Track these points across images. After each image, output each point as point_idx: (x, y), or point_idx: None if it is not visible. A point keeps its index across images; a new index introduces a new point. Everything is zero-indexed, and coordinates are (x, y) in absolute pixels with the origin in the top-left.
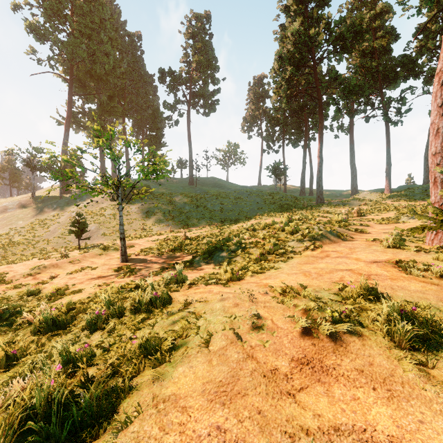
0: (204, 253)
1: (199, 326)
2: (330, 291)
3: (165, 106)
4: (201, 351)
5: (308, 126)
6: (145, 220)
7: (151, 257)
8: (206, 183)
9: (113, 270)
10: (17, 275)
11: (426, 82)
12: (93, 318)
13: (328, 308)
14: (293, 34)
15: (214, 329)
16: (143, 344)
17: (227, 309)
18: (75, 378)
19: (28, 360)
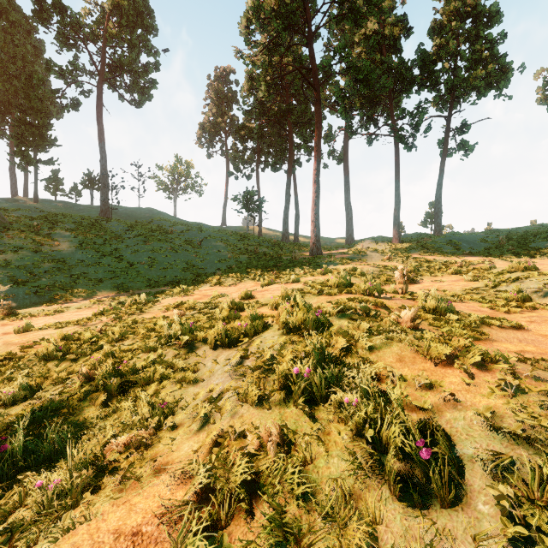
0: None
1: None
2: None
3: (49, 68)
4: None
5: (293, 143)
6: None
7: None
8: (135, 215)
9: None
10: None
11: (441, 100)
12: None
13: None
14: None
15: None
16: None
17: None
18: None
19: None
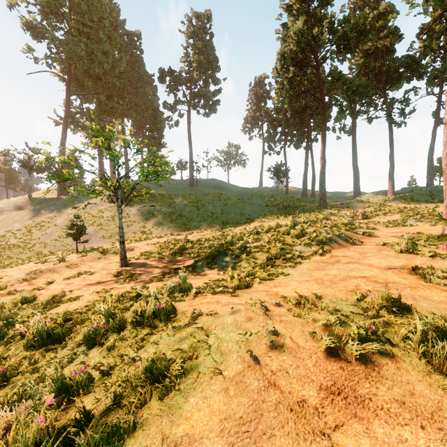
0: (207, 258)
1: (210, 345)
2: (348, 302)
3: (165, 106)
4: (214, 378)
5: (310, 127)
6: (145, 222)
7: (151, 261)
8: (207, 184)
9: (112, 276)
10: (12, 280)
11: (430, 83)
12: (92, 331)
13: (352, 323)
14: (296, 34)
15: (228, 349)
16: (148, 368)
17: (240, 324)
18: (70, 410)
19: (19, 382)
